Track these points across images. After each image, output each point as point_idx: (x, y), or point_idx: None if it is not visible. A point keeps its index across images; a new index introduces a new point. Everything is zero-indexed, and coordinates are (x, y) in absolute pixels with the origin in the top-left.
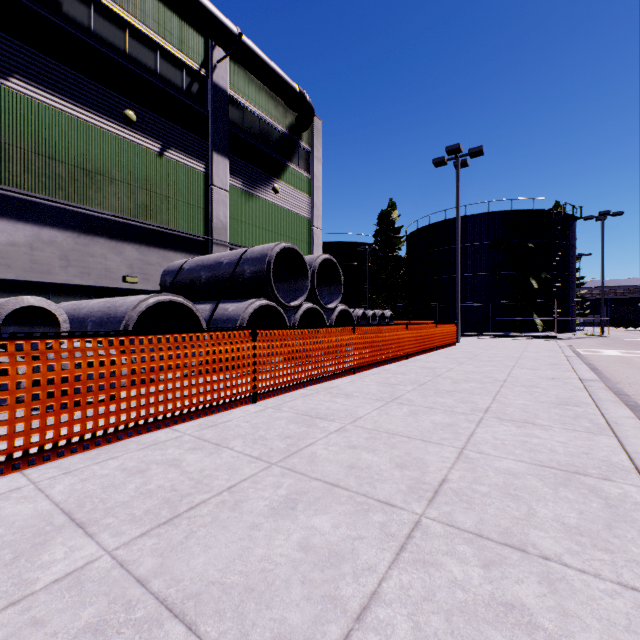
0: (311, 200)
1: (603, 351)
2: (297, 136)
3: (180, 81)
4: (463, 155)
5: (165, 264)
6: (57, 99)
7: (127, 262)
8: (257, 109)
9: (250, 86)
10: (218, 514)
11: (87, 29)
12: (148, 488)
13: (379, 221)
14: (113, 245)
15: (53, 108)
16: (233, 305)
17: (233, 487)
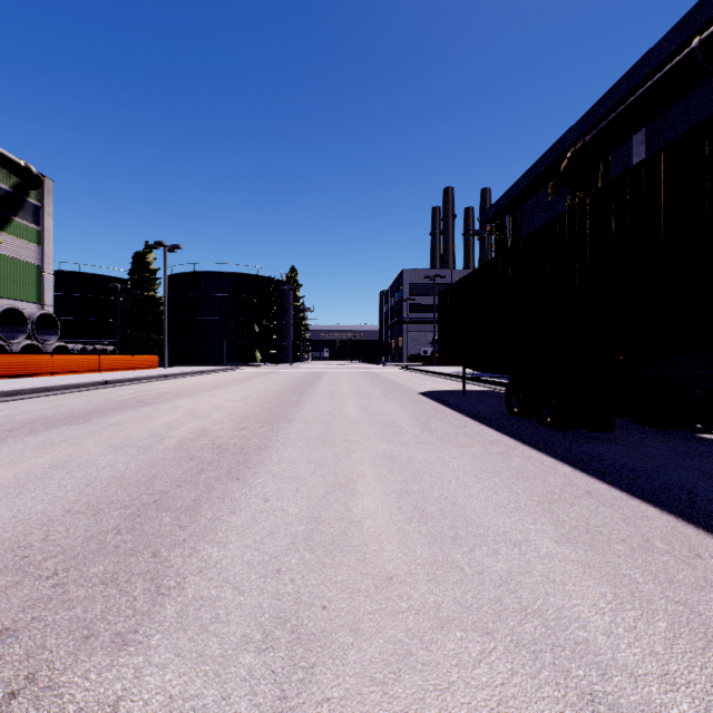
0: (41, 249)
1: (248, 370)
2: (24, 194)
3: None
4: (169, 246)
5: None
6: None
7: None
8: None
9: None
10: None
11: None
12: None
13: (135, 260)
14: None
15: None
16: None
17: None
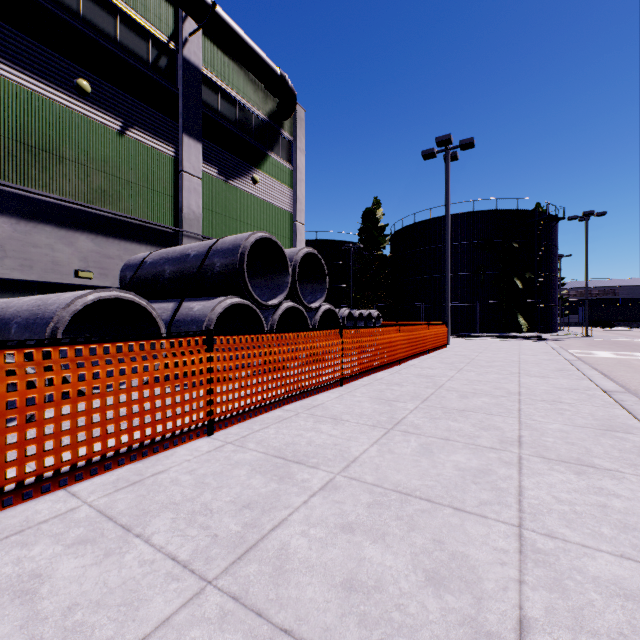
0: (293, 193)
1: (596, 353)
2: (278, 124)
3: (145, 53)
4: (453, 147)
5: (127, 257)
6: None
7: (80, 254)
8: (234, 92)
9: (226, 66)
10: None
11: None
12: None
13: (364, 219)
14: (62, 234)
15: None
16: (199, 304)
17: None
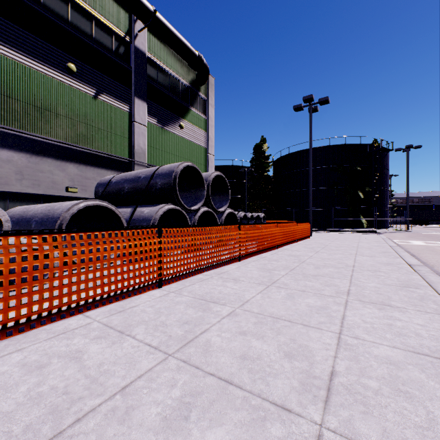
0: (207, 134)
1: (412, 242)
2: (197, 88)
3: (110, 44)
4: (315, 103)
5: (99, 178)
6: (13, 52)
7: (69, 177)
8: (168, 68)
9: (163, 51)
10: (104, 430)
11: (38, 1)
12: (39, 391)
13: (254, 151)
14: (58, 164)
15: (10, 59)
16: (148, 209)
17: (127, 387)
